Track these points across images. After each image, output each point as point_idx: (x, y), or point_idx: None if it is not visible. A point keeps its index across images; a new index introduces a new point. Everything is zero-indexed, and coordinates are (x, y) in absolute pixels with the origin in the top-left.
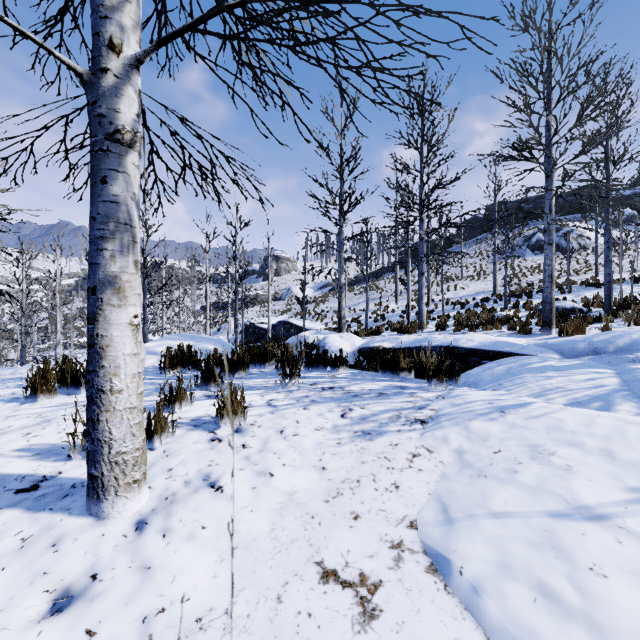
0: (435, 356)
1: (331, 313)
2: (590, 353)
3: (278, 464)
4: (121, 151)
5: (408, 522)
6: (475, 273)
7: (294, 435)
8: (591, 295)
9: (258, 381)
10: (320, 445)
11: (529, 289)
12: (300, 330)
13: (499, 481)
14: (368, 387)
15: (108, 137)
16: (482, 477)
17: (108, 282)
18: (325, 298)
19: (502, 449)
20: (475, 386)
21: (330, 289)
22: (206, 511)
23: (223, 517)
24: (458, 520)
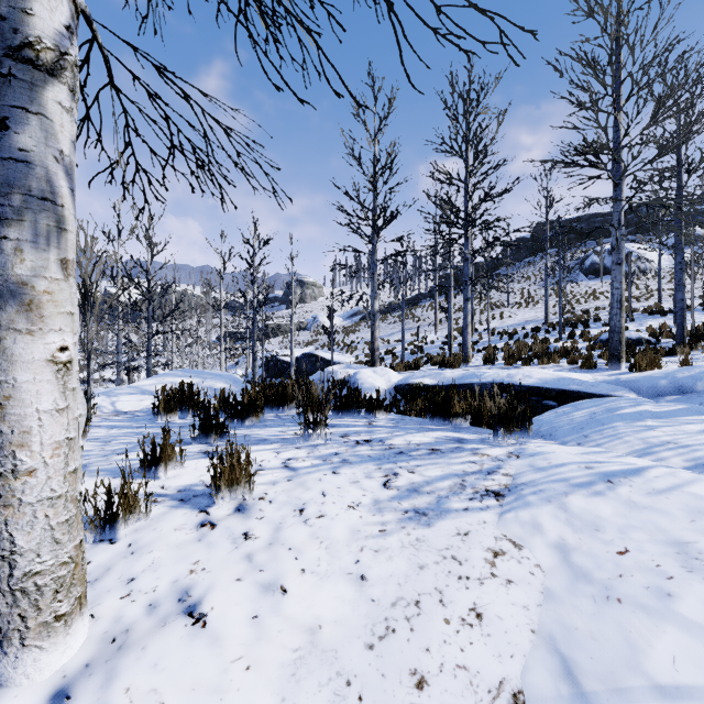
0: (502, 400)
1: (362, 344)
2: (674, 392)
3: (294, 569)
4: (34, 78)
5: (509, 696)
6: (523, 300)
7: (319, 517)
8: (656, 324)
9: (274, 431)
10: (356, 534)
11: (585, 317)
12: (327, 363)
13: (647, 613)
14: (416, 440)
15: (10, 53)
16: (614, 602)
17: (9, 292)
18: (355, 328)
19: (629, 547)
20: (551, 437)
21: (361, 318)
22: (173, 668)
23: (199, 682)
24: (599, 700)
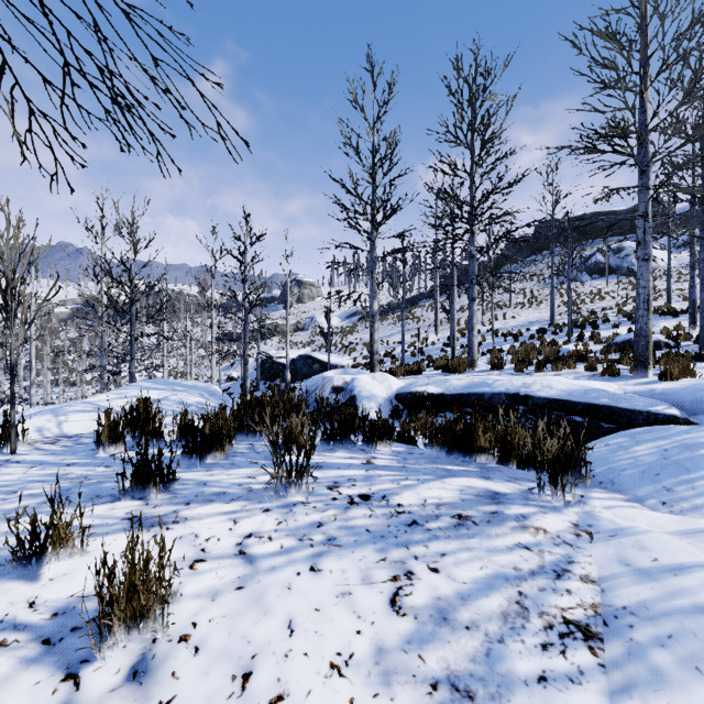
0: (555, 440)
1: (360, 346)
2: None
3: None
4: None
5: None
6: (526, 300)
7: (274, 700)
8: (669, 325)
9: (240, 475)
10: None
11: (592, 318)
12: (324, 366)
13: None
14: (433, 497)
15: None
16: None
17: None
18: (354, 328)
19: None
20: (615, 487)
21: (359, 318)
22: None
23: None
24: None
